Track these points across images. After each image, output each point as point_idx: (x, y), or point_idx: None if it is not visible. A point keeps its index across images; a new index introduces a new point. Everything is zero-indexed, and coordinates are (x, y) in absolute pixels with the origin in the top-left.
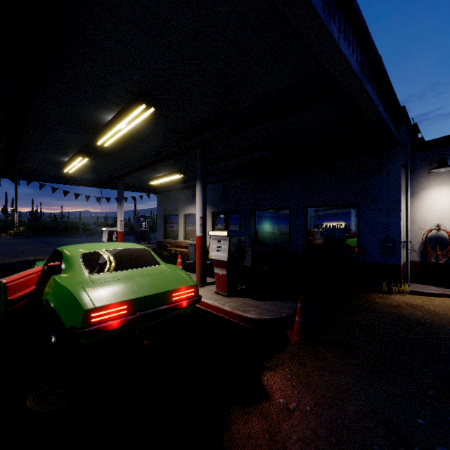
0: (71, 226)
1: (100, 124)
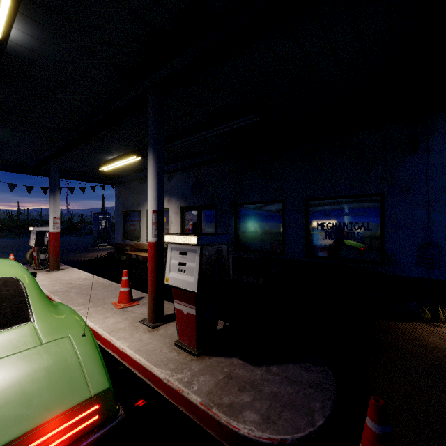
0: (20, 225)
1: None
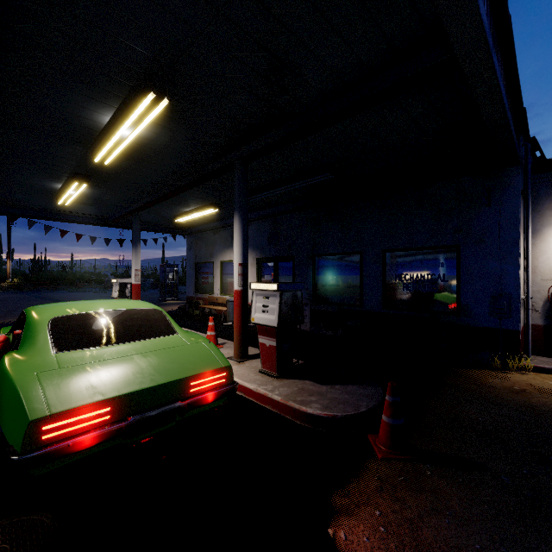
0: (80, 278)
1: (94, 129)
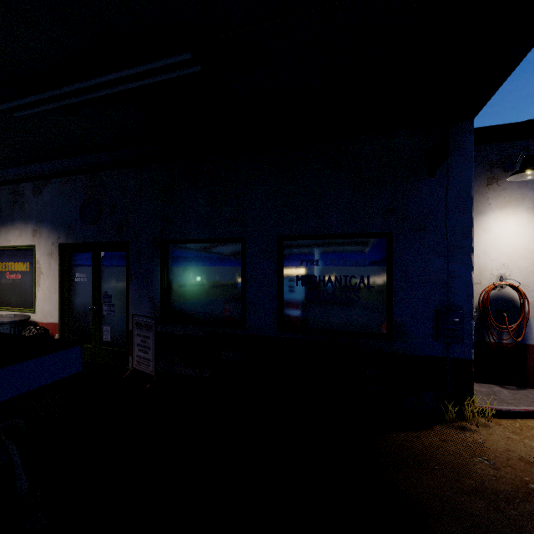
0: None
1: None
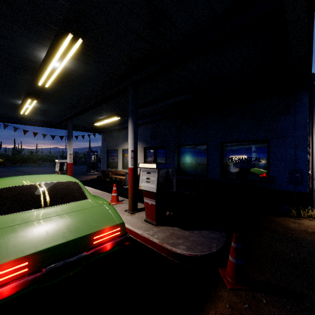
0: (40, 158)
1: (36, 62)
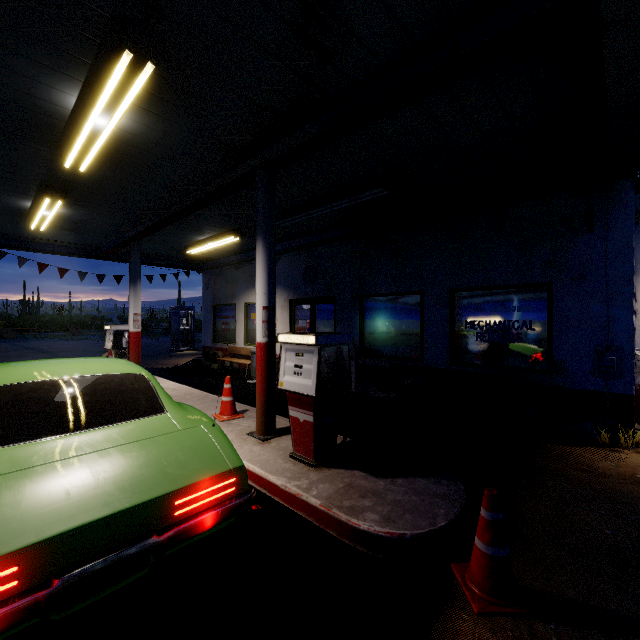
0: (77, 322)
1: (57, 118)
